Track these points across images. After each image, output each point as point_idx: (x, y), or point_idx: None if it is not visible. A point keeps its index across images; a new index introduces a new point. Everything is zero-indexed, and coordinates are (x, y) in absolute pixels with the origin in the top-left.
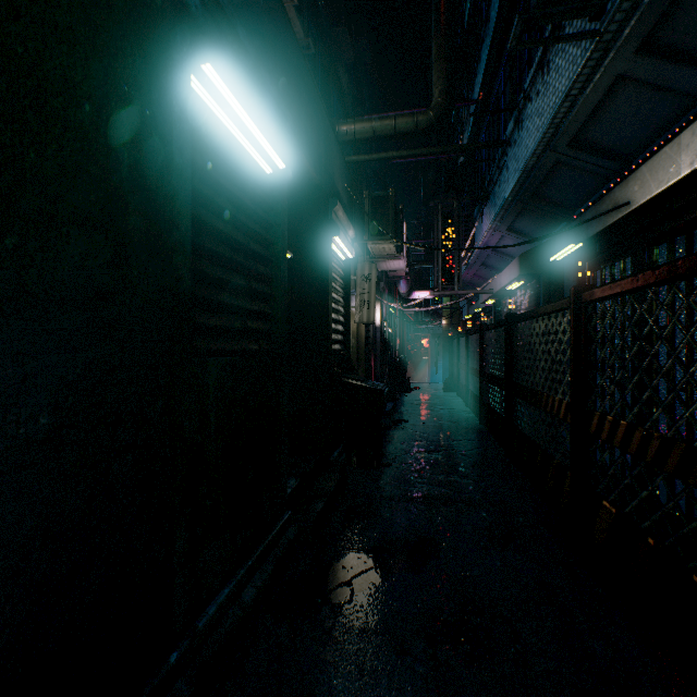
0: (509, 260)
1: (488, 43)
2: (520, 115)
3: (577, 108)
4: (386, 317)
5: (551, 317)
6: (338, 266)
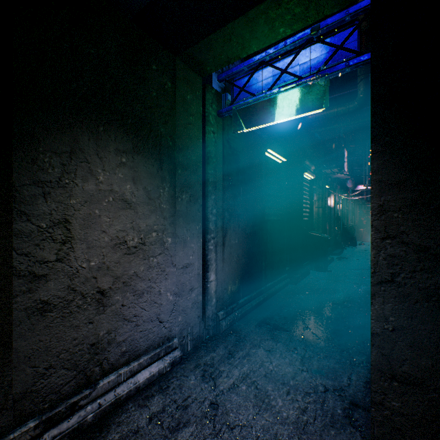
0: None
1: None
2: None
3: None
4: (337, 202)
5: None
6: (306, 183)
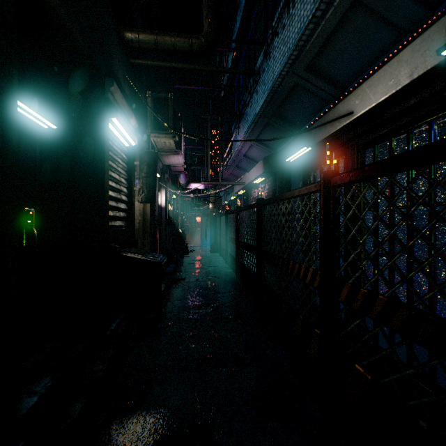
0: (254, 164)
1: (242, 7)
2: (268, 49)
3: (318, 31)
4: (170, 200)
5: (297, 200)
6: (120, 150)
